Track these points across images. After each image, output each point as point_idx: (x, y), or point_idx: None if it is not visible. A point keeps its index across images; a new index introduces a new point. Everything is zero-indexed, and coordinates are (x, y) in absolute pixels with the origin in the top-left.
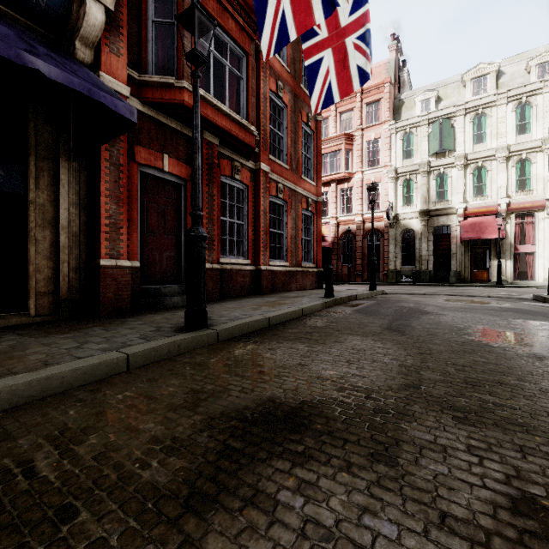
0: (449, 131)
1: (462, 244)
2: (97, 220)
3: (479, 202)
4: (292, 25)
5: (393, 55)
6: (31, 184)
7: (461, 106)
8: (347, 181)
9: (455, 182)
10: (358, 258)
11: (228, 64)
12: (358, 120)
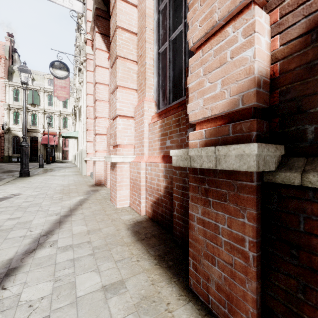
0: (37, 97)
1: (43, 145)
2: None
3: (50, 130)
4: None
5: (8, 43)
6: None
7: (43, 88)
8: None
9: (40, 119)
10: None
11: None
12: None
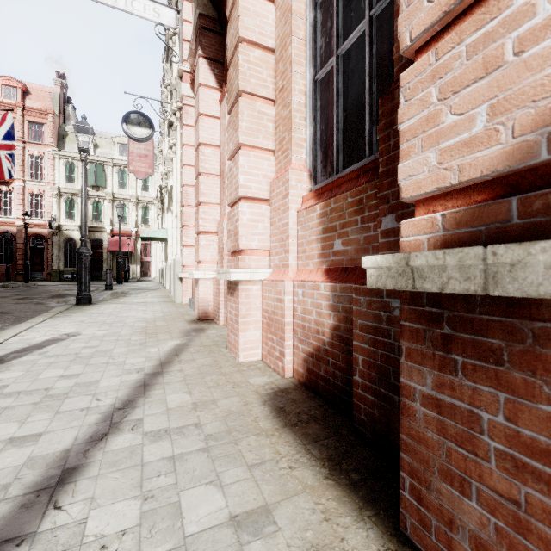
0: (102, 174)
1: (111, 253)
2: None
3: (121, 227)
4: None
5: (58, 89)
6: None
7: (111, 160)
8: (6, 184)
9: (106, 210)
10: (20, 259)
11: None
12: (19, 132)
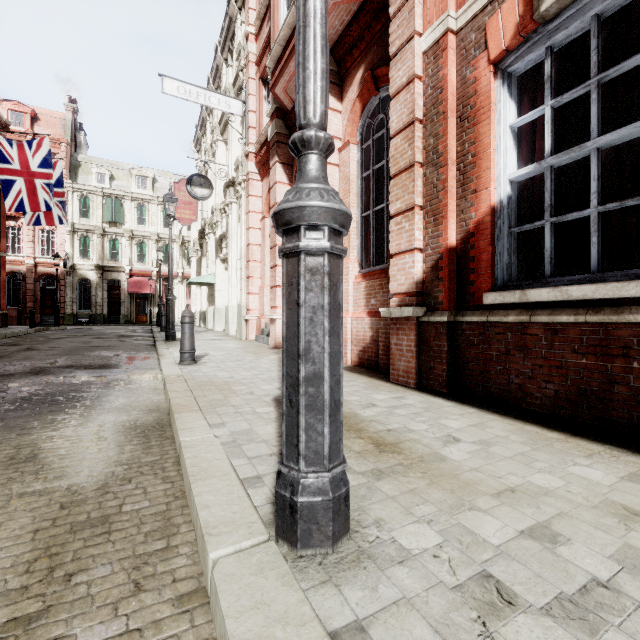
0: (120, 209)
1: (130, 295)
2: None
3: (141, 267)
4: (29, 206)
5: (70, 115)
6: None
7: (129, 194)
8: (15, 220)
9: (124, 248)
10: (30, 301)
11: None
12: None
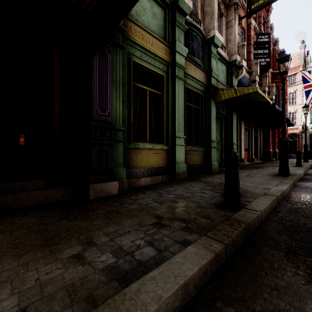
0: None
1: None
2: (268, 142)
3: None
4: None
5: (302, 50)
6: (258, 135)
7: None
8: None
9: None
10: None
11: (281, 98)
12: None
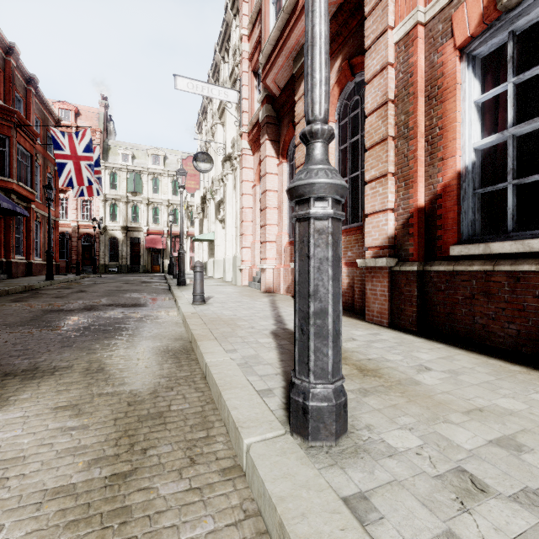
0: (140, 181)
1: (147, 249)
2: None
3: (155, 227)
4: (76, 182)
5: (103, 110)
6: None
7: (146, 169)
8: (64, 192)
9: (143, 212)
10: (74, 255)
11: (25, 162)
12: None
